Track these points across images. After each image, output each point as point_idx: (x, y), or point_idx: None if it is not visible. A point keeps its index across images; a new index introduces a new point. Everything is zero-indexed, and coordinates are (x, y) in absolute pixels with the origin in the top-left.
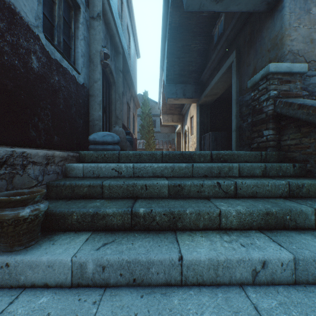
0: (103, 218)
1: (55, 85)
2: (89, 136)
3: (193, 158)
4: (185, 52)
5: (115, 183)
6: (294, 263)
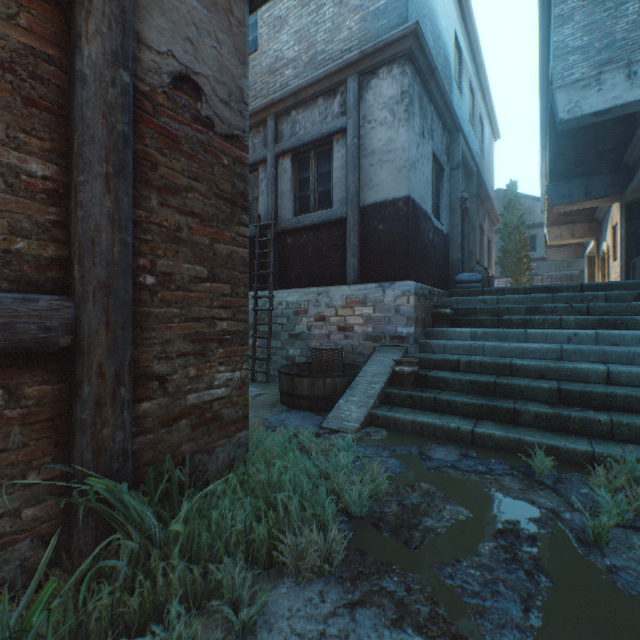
0: (480, 322)
1: (435, 244)
2: (455, 277)
3: (559, 290)
4: (585, 127)
5: (484, 307)
6: (595, 335)
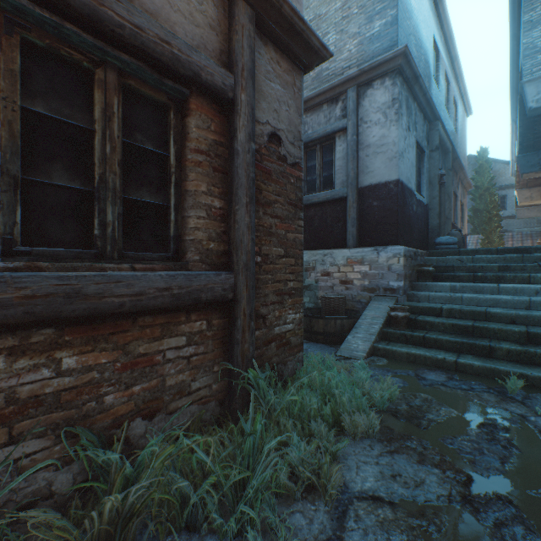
0: (457, 277)
1: (418, 214)
2: (435, 240)
3: (528, 251)
4: None
5: (461, 265)
6: None
